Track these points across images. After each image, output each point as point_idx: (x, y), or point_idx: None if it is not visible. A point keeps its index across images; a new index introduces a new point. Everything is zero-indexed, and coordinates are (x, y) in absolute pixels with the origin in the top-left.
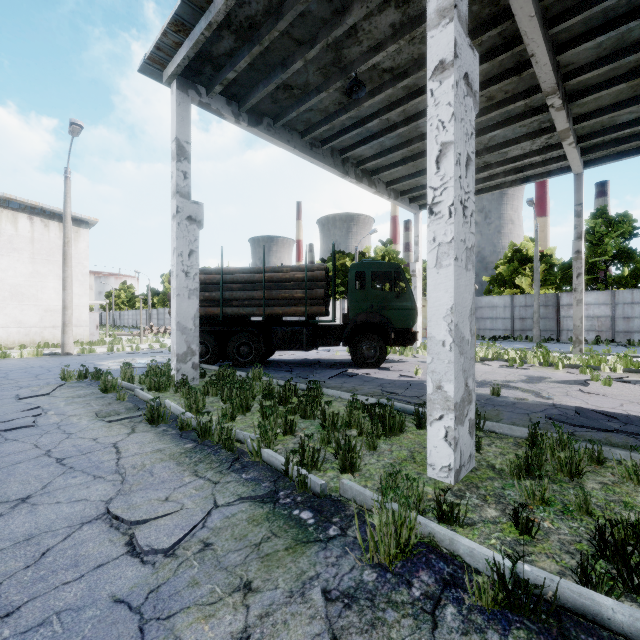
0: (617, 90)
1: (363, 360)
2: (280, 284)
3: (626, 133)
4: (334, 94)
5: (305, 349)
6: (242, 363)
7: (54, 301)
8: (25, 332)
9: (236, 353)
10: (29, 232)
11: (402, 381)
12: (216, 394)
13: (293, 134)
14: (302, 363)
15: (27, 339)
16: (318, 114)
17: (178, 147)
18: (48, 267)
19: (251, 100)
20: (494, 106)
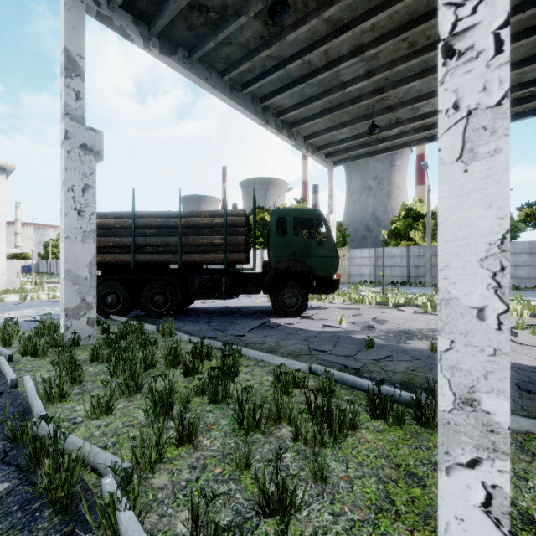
0: (532, 43)
1: (284, 309)
2: (198, 230)
3: (528, 93)
4: (255, 24)
5: (224, 298)
6: (157, 313)
7: None
8: None
9: (150, 303)
10: None
11: (328, 333)
12: (107, 360)
13: (212, 72)
14: (222, 312)
15: None
16: (238, 50)
17: (68, 60)
18: None
19: (161, 19)
20: (415, 53)
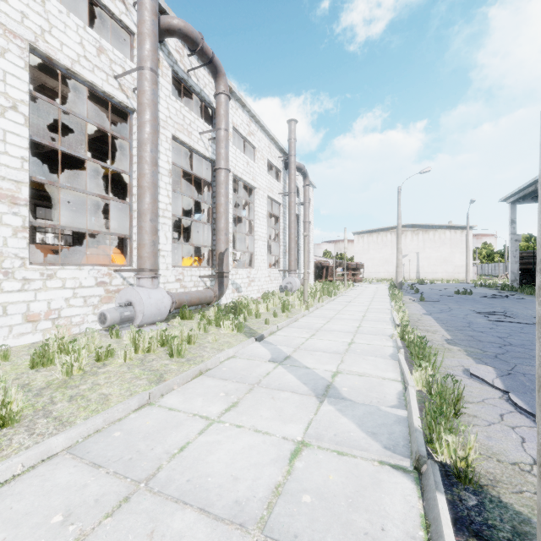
0: None
1: None
2: None
3: None
4: None
5: None
6: None
7: (458, 262)
8: (448, 275)
9: None
10: (449, 236)
11: None
12: None
13: None
14: None
15: (448, 278)
16: None
17: (511, 221)
18: (456, 249)
19: None
20: None
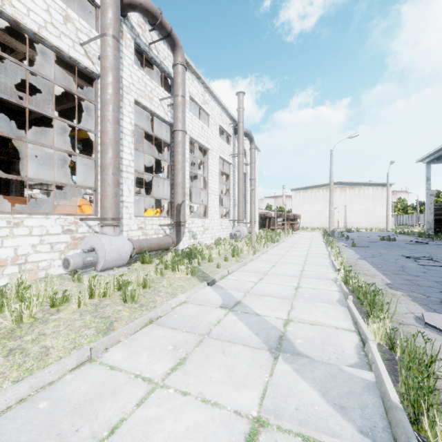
0: None
1: None
2: None
3: None
4: None
5: None
6: None
7: (379, 214)
8: (370, 224)
9: None
10: (372, 192)
11: None
12: None
13: None
14: None
15: (371, 227)
16: None
17: (426, 178)
18: (377, 202)
19: None
20: None
